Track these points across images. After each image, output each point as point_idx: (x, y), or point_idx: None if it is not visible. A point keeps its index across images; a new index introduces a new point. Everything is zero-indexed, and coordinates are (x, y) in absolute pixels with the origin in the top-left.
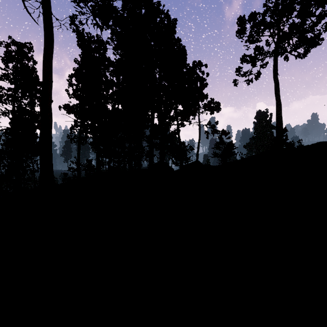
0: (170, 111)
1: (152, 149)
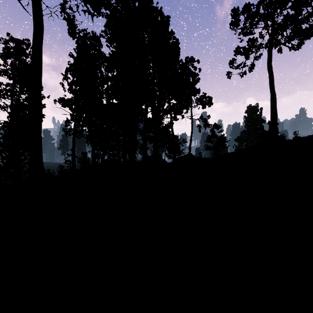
0: (164, 104)
1: (146, 142)
